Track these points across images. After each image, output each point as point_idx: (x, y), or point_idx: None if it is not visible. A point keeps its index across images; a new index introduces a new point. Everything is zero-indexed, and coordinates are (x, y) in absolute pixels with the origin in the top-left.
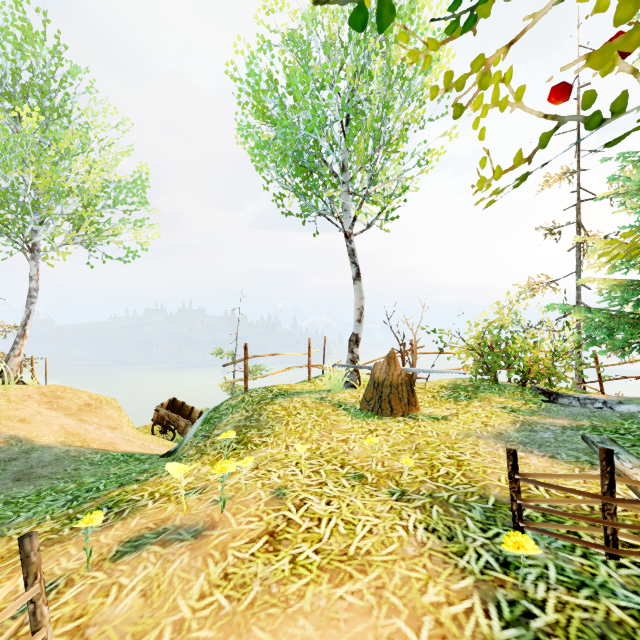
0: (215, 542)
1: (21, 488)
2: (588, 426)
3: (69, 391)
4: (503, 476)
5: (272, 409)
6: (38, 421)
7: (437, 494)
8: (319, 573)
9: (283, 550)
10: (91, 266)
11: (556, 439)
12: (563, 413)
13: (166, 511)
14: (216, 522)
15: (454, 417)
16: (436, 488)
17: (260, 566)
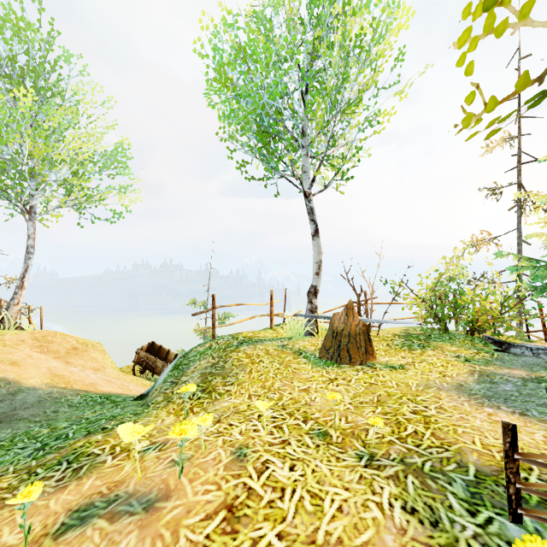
0: (167, 518)
1: None
2: None
3: (59, 336)
4: (477, 437)
5: (237, 356)
6: (28, 364)
7: (409, 459)
8: None
9: (242, 531)
10: (81, 226)
11: (520, 392)
12: (517, 363)
13: (122, 471)
14: (171, 490)
15: (411, 366)
16: (407, 451)
17: None
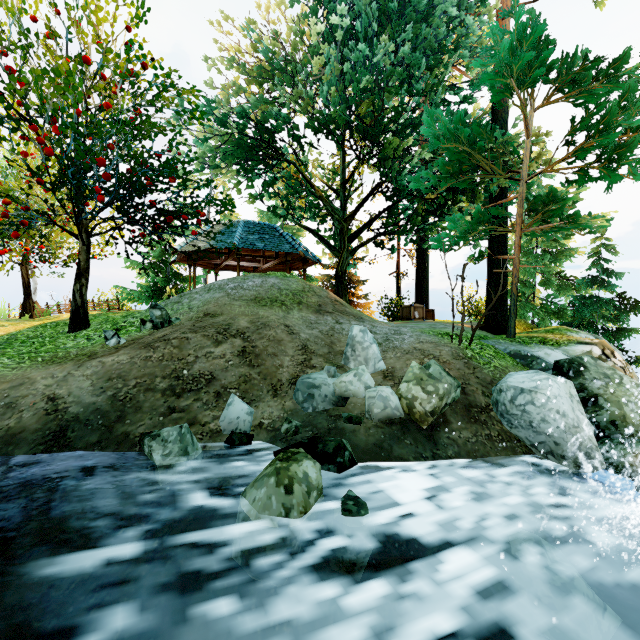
0: None
1: None
2: None
3: None
4: None
5: None
6: None
7: None
8: None
9: None
10: None
11: None
12: None
13: None
14: None
15: None
16: None
17: None
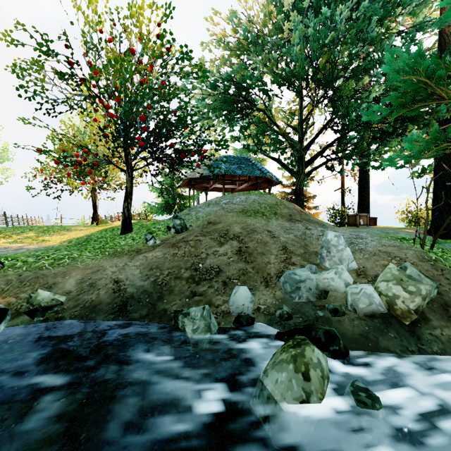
0: None
1: None
2: None
3: None
4: None
5: None
6: None
7: None
8: None
9: None
10: None
11: None
12: None
13: None
14: None
15: None
16: None
17: None
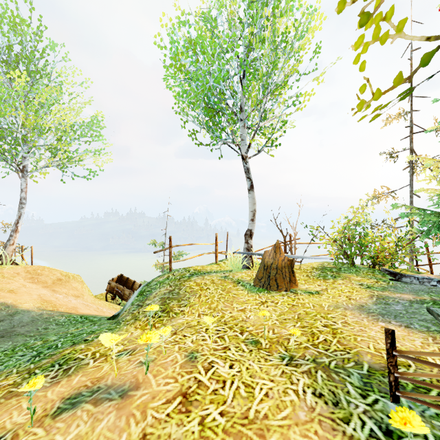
0: (137, 402)
1: (2, 344)
2: (429, 300)
3: (46, 270)
4: (371, 344)
5: (189, 285)
6: (22, 292)
7: (319, 360)
8: (224, 437)
9: (193, 411)
10: (64, 182)
11: (407, 311)
12: (407, 289)
13: (102, 370)
14: (140, 383)
15: (324, 292)
16: (318, 354)
17: (174, 427)
